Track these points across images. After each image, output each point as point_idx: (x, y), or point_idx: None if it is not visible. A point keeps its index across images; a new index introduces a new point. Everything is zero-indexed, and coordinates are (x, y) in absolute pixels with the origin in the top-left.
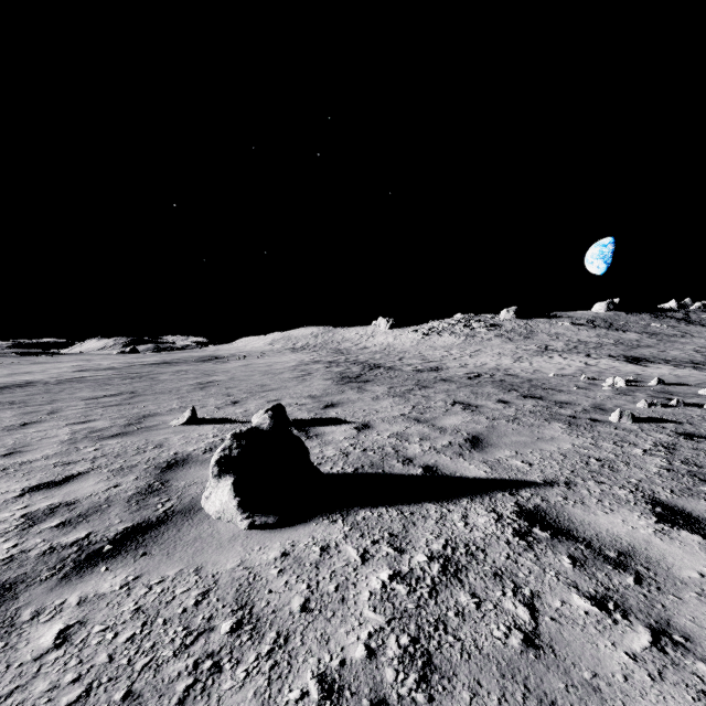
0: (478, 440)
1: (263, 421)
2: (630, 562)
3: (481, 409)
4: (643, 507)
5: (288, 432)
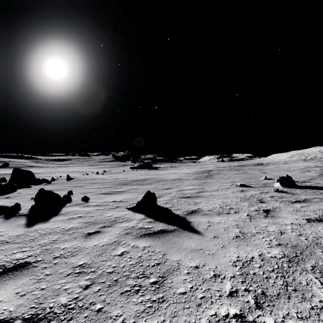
0: None
1: (284, 175)
2: None
3: None
4: None
5: (290, 178)
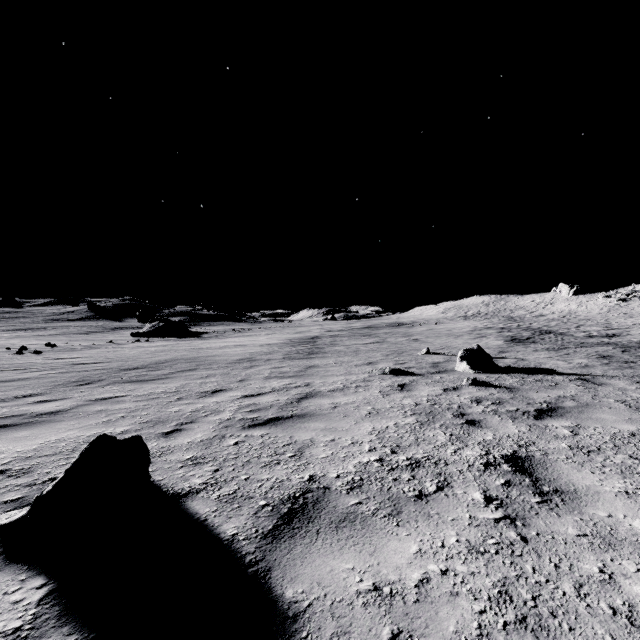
0: (587, 366)
1: (474, 346)
2: (602, 384)
3: (612, 358)
4: (636, 381)
5: (484, 351)
